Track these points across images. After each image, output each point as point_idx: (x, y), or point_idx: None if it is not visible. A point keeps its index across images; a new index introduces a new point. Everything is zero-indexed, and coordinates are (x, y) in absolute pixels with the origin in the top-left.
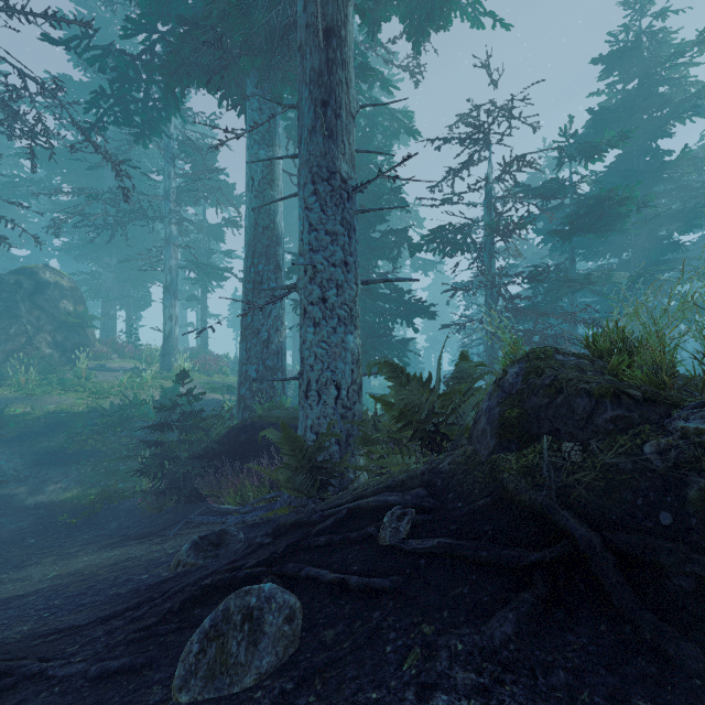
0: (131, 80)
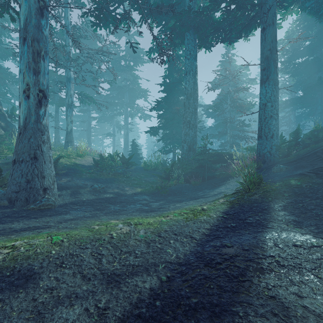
0: (113, 0)
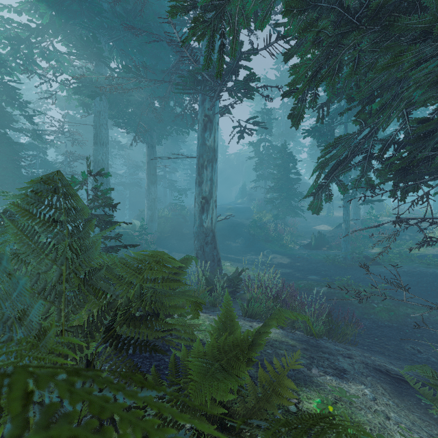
0: None
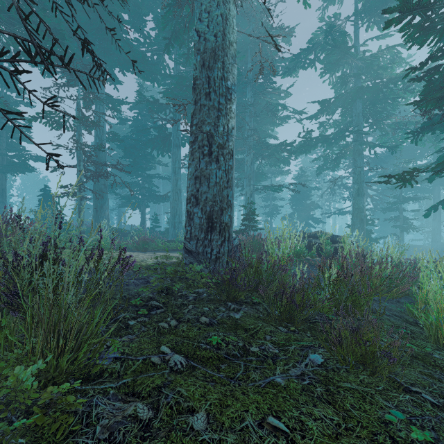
0: None
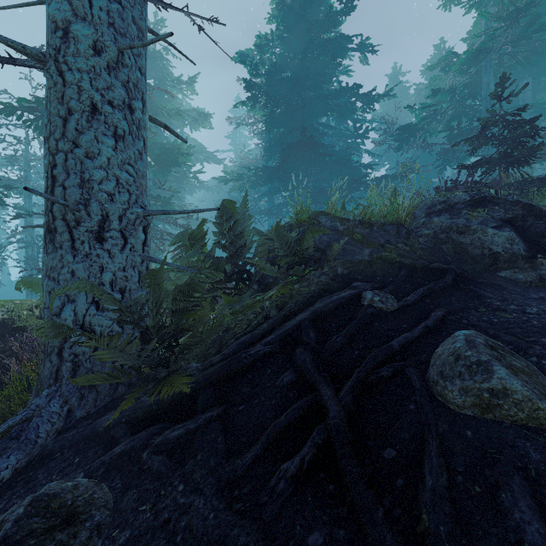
0: None
